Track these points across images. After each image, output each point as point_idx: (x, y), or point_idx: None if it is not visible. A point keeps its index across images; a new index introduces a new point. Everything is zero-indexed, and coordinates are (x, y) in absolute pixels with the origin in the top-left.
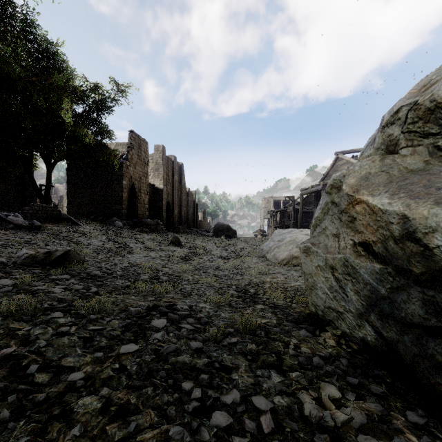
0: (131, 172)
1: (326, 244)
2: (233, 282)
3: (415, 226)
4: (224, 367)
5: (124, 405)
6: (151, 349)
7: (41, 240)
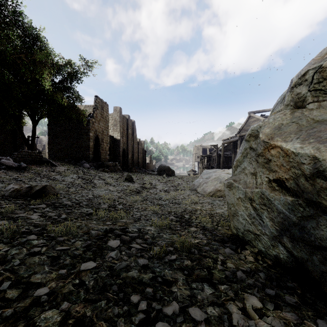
0: (96, 127)
1: (245, 181)
2: (172, 210)
3: (325, 165)
4: (166, 281)
5: (81, 318)
6: (106, 266)
7: (26, 178)
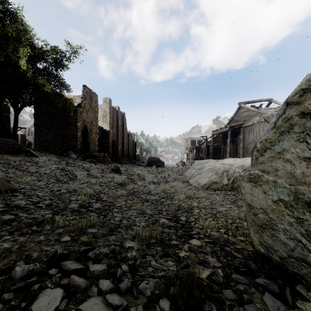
0: (84, 117)
1: (290, 172)
2: (164, 208)
3: None
4: None
5: None
6: None
7: None
